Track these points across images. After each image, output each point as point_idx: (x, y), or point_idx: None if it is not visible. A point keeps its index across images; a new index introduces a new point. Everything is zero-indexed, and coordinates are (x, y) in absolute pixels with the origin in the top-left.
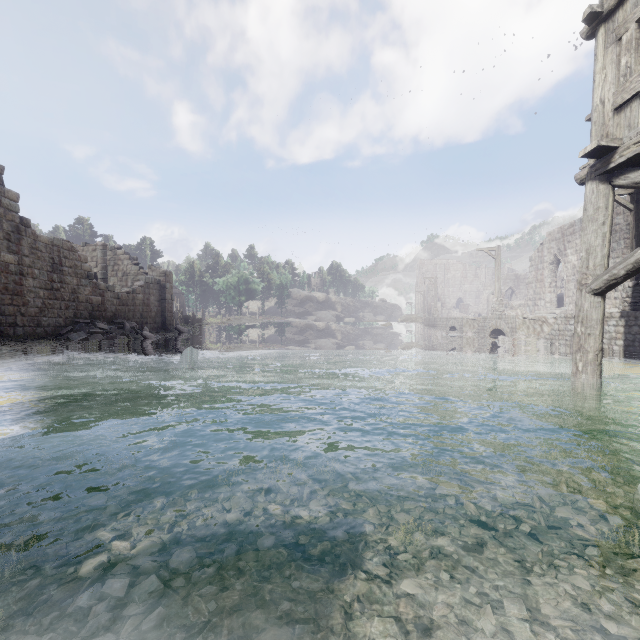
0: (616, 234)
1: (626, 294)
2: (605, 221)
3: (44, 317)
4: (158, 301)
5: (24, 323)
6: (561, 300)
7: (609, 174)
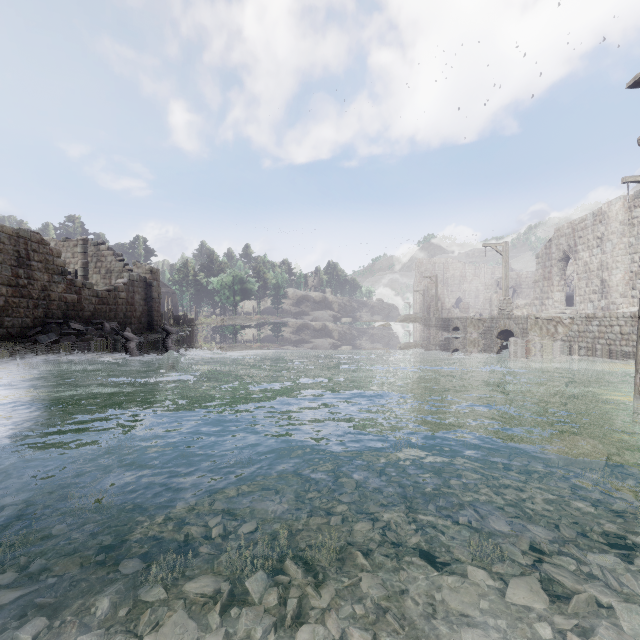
0: (634, 228)
1: None
2: None
3: (7, 317)
4: (144, 300)
5: None
6: (569, 299)
7: None
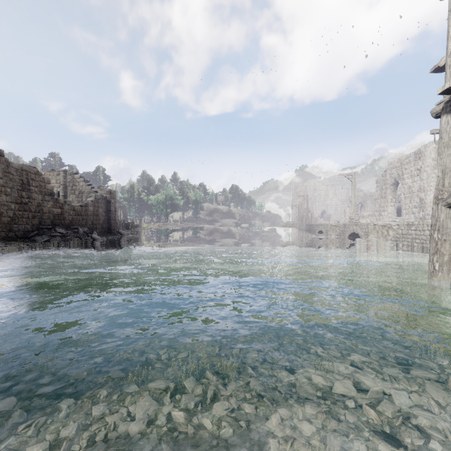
0: None
1: None
2: None
3: (15, 224)
4: (105, 212)
5: None
6: (399, 211)
7: None
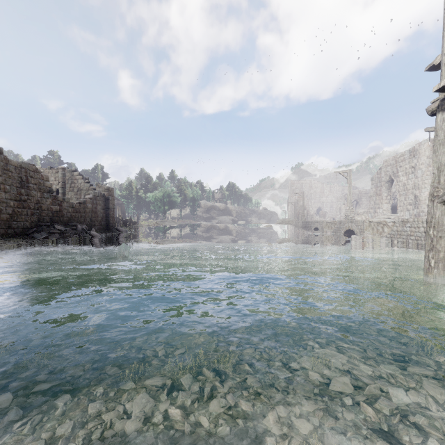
0: None
1: None
2: None
3: (14, 221)
4: (103, 209)
5: None
6: (393, 209)
7: None
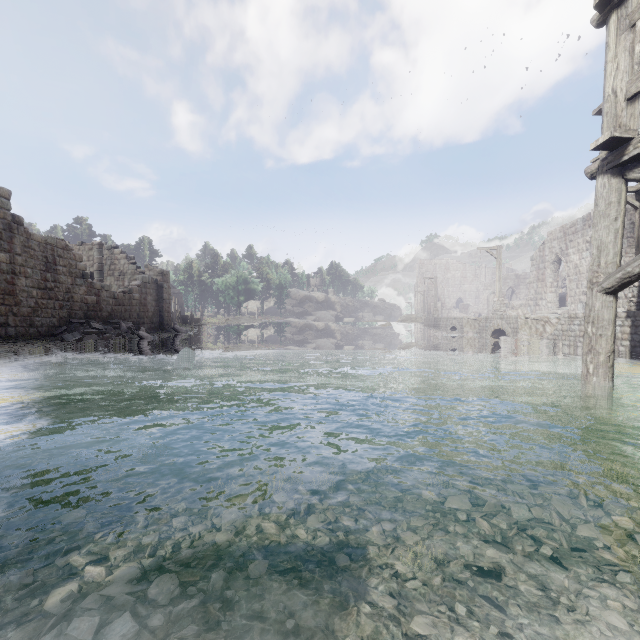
0: None
1: (632, 294)
2: (617, 217)
3: (37, 317)
4: (155, 301)
5: (16, 323)
6: (562, 300)
7: (622, 167)
